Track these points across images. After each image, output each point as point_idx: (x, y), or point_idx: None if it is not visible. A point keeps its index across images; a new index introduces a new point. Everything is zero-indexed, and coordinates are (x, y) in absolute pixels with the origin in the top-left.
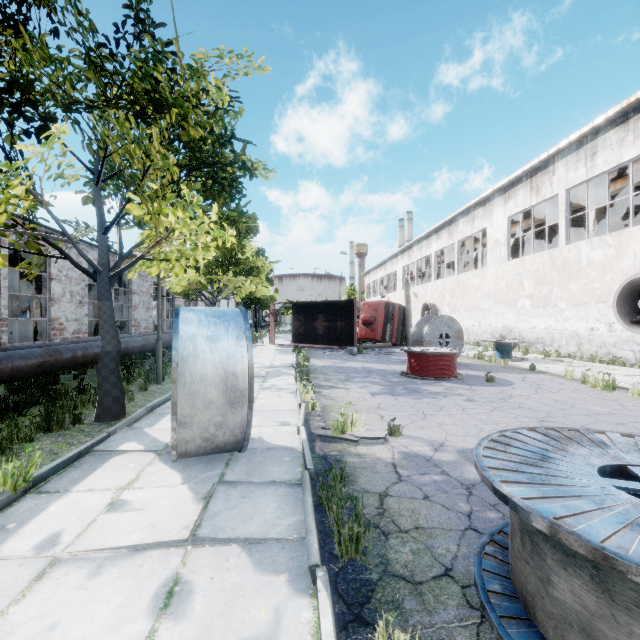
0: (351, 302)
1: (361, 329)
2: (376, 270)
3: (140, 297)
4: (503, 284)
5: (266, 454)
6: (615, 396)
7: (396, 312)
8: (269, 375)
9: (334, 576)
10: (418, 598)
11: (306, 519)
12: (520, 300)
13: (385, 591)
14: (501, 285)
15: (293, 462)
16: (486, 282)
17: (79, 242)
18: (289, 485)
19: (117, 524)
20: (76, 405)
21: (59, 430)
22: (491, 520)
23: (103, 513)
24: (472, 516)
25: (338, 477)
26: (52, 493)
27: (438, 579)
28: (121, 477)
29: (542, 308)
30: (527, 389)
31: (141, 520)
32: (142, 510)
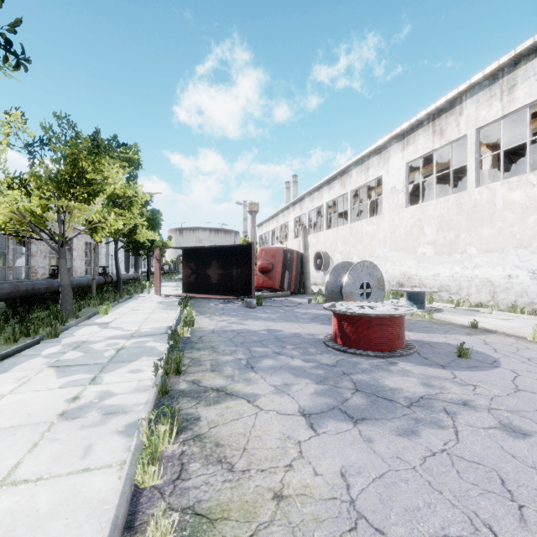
0: (248, 247)
1: (258, 277)
2: (268, 222)
3: None
4: (401, 231)
5: None
6: None
7: (294, 259)
8: (116, 358)
9: None
10: None
11: None
12: (421, 247)
13: None
14: (399, 232)
15: None
16: (382, 230)
17: None
18: None
19: None
20: None
21: None
22: None
23: None
24: None
25: None
26: None
27: None
28: None
29: (447, 254)
30: None
31: None
32: None
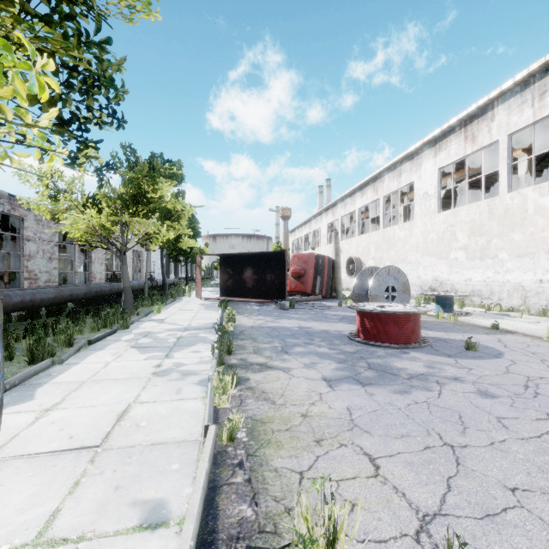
0: (281, 254)
1: (291, 282)
2: (301, 228)
3: (38, 245)
4: (433, 236)
5: None
6: None
7: (326, 265)
8: (179, 343)
9: None
10: None
11: None
12: (453, 252)
13: None
14: (431, 237)
15: None
16: (414, 235)
17: None
18: None
19: None
20: None
21: None
22: None
23: None
24: None
25: None
26: None
27: None
28: None
29: (479, 260)
30: (533, 363)
31: None
32: None
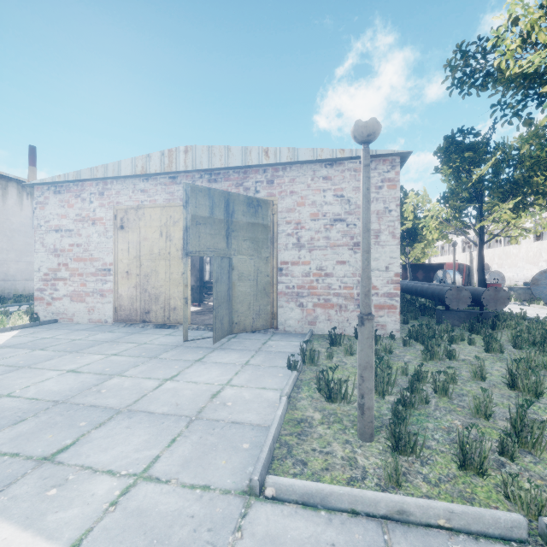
0: (439, 264)
1: None
2: None
3: None
4: (531, 254)
5: None
6: None
7: (464, 268)
8: None
9: None
10: None
11: None
12: (540, 262)
13: None
14: (530, 254)
15: None
16: (521, 252)
17: None
18: None
19: None
20: None
21: None
22: None
23: None
24: None
25: None
26: None
27: None
28: None
29: None
30: None
31: None
32: None
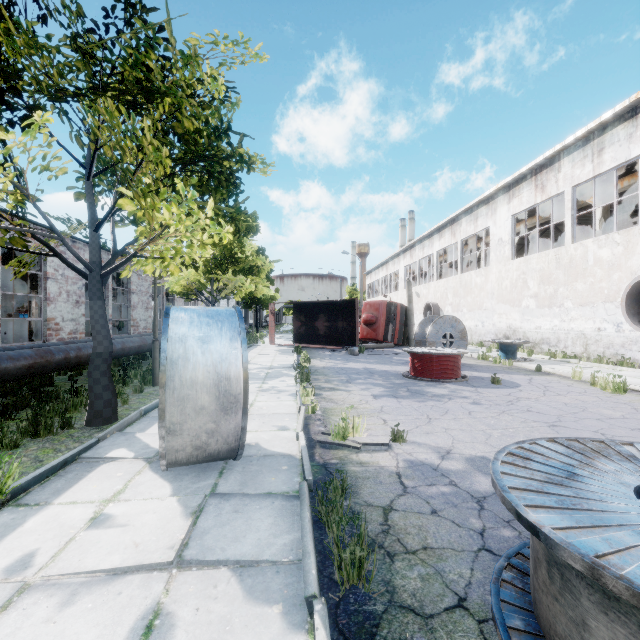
0: (352, 302)
1: (363, 329)
2: (378, 270)
3: (139, 297)
4: (507, 283)
5: (263, 462)
6: (627, 399)
7: (398, 312)
8: (269, 376)
9: (334, 607)
10: (429, 635)
11: (303, 539)
12: (524, 300)
13: (391, 626)
14: (505, 284)
15: (291, 471)
16: (490, 281)
17: (76, 241)
18: (286, 497)
19: (97, 543)
20: (67, 408)
21: (47, 435)
22: (506, 539)
23: (83, 529)
24: (485, 534)
25: (339, 489)
26: (31, 506)
27: (451, 611)
28: (107, 488)
29: (547, 308)
30: (534, 391)
31: (124, 538)
32: (126, 526)
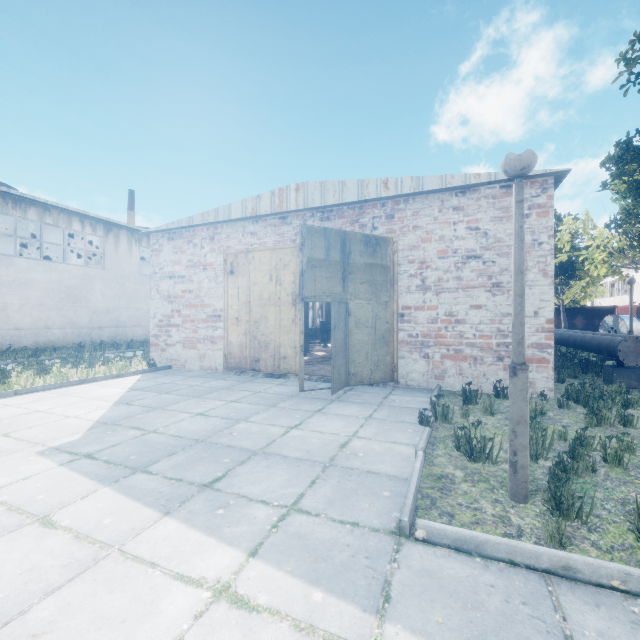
0: (608, 307)
1: None
2: None
3: None
4: None
5: None
6: None
7: None
8: None
9: None
10: None
11: None
12: None
13: None
14: None
15: None
16: None
17: None
18: None
19: None
20: None
21: None
22: None
23: None
24: None
25: None
26: None
27: None
28: None
29: None
30: None
31: None
32: None
